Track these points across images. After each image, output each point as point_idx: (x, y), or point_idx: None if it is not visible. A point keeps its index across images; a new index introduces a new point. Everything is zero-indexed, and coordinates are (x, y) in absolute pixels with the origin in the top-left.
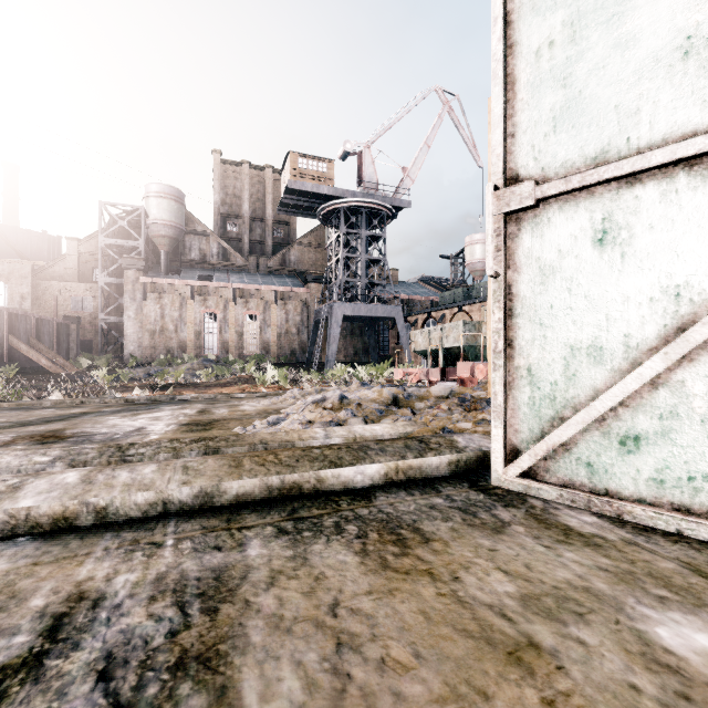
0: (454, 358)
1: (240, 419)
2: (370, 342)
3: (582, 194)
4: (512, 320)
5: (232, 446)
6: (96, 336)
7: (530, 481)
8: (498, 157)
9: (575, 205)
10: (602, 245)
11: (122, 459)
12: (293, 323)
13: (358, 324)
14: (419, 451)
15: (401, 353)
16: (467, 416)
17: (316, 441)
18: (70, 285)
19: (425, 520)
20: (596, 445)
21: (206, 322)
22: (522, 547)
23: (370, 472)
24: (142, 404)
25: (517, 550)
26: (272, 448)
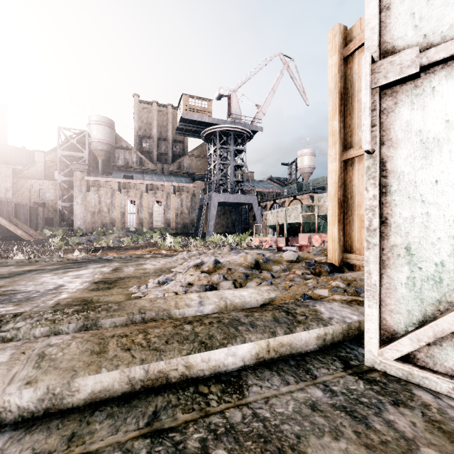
0: (294, 231)
1: (139, 277)
2: (235, 219)
3: None
4: (387, 197)
5: (111, 317)
6: (56, 215)
7: (412, 368)
8: (372, 30)
9: None
10: None
11: None
12: (186, 207)
13: (228, 208)
14: (288, 325)
15: (256, 226)
16: (319, 281)
17: (191, 309)
18: (38, 182)
19: (310, 435)
20: None
21: (128, 206)
22: None
23: (241, 353)
24: (77, 262)
25: None
26: (149, 317)
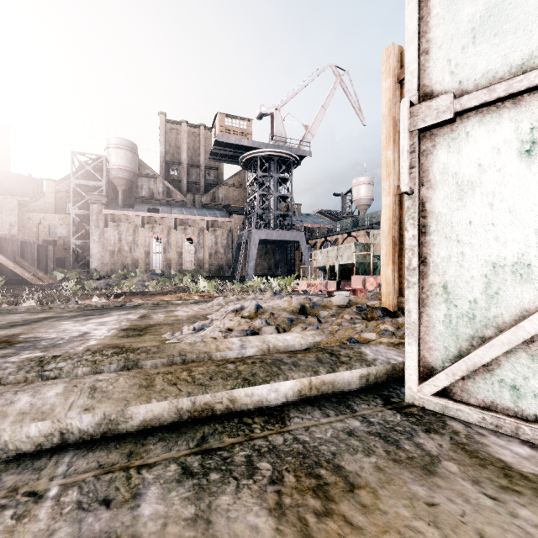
0: (347, 273)
1: (172, 324)
2: (280, 260)
3: (506, 104)
4: (426, 237)
5: (151, 358)
6: (69, 255)
7: (447, 401)
8: (412, 74)
9: (498, 116)
10: (530, 156)
11: (39, 374)
12: (221, 245)
13: (271, 246)
14: (331, 365)
15: (303, 268)
16: (368, 325)
17: (232, 352)
18: (48, 216)
19: (345, 453)
20: (523, 367)
21: (153, 244)
22: (464, 498)
23: (283, 390)
24: (97, 309)
25: (460, 504)
26: (190, 360)
